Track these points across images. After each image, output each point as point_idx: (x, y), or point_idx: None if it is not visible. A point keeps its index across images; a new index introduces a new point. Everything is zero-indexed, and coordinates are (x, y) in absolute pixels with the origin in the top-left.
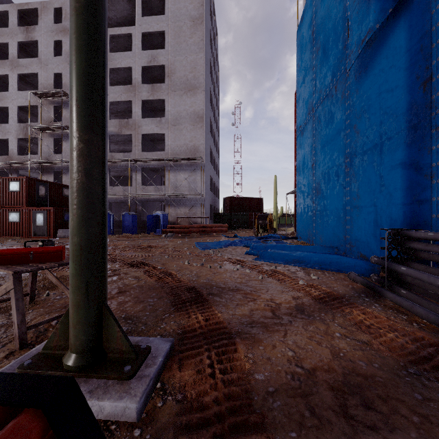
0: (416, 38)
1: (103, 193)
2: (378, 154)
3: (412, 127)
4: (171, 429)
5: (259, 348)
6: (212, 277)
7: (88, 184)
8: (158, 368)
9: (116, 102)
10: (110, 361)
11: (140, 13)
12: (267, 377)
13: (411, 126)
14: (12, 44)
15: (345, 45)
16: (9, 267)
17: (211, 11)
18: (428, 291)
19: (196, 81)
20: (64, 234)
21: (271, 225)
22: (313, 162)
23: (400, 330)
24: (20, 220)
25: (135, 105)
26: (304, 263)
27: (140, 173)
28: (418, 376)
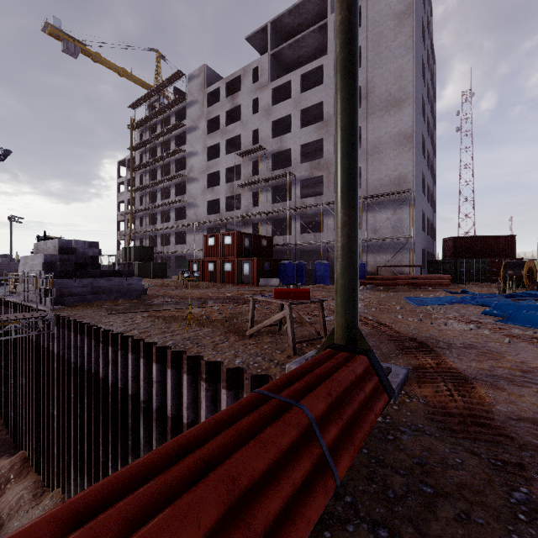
0: None
1: (357, 250)
2: None
3: None
4: (421, 411)
5: (502, 393)
6: (436, 333)
7: (349, 244)
8: (401, 380)
9: (307, 144)
10: None
11: (333, 37)
12: (511, 411)
13: None
14: (222, 115)
15: None
16: (282, 300)
17: None
18: None
19: (402, 93)
20: (264, 282)
21: (532, 277)
22: None
23: None
24: (232, 269)
25: (327, 142)
26: None
27: (333, 217)
28: None
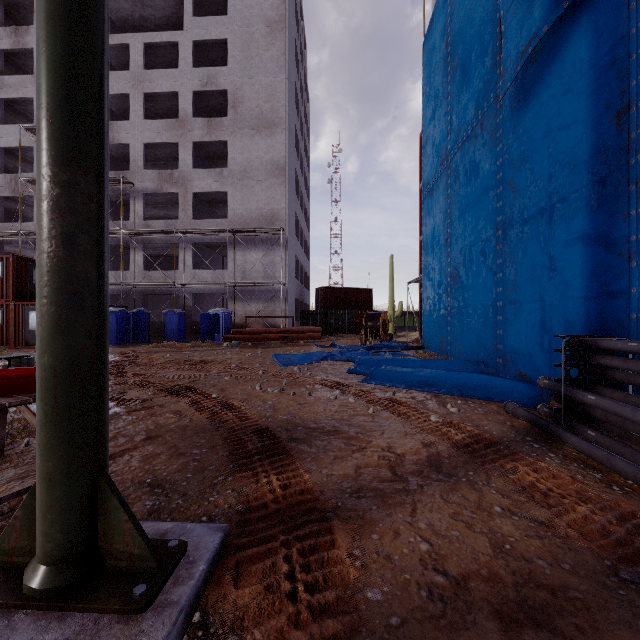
0: (606, 46)
1: (100, 278)
2: (546, 223)
3: (599, 181)
4: None
5: (372, 538)
6: (297, 411)
7: (70, 260)
8: (195, 586)
9: (155, 144)
10: (110, 574)
11: (191, 11)
12: (387, 595)
13: (598, 180)
14: None
15: (495, 61)
16: None
17: (297, 12)
18: (628, 432)
19: (275, 116)
20: None
21: (386, 328)
22: (447, 236)
23: (595, 500)
24: (4, 321)
25: (183, 149)
26: (437, 386)
27: (191, 251)
28: (637, 586)
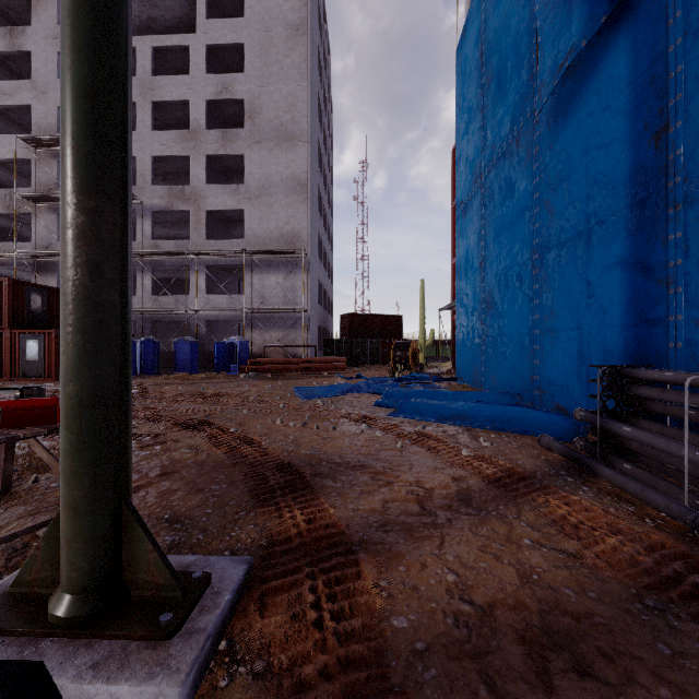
0: (644, 63)
1: (124, 305)
2: (584, 247)
3: (638, 204)
4: None
5: (399, 570)
6: (321, 445)
7: (95, 288)
8: (221, 615)
9: (164, 157)
10: (135, 604)
11: (204, 13)
12: (413, 623)
13: (637, 203)
14: None
15: (532, 74)
16: None
17: (320, 15)
18: (664, 465)
19: (296, 127)
20: None
21: (416, 359)
22: (481, 260)
23: (626, 532)
24: None
25: (195, 163)
26: (469, 420)
27: (204, 275)
28: (660, 612)
